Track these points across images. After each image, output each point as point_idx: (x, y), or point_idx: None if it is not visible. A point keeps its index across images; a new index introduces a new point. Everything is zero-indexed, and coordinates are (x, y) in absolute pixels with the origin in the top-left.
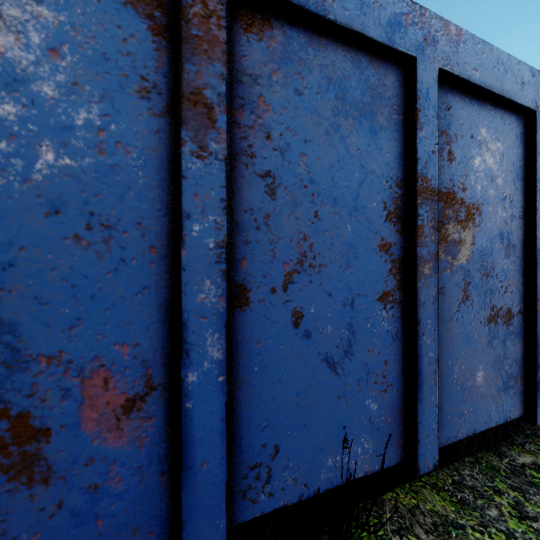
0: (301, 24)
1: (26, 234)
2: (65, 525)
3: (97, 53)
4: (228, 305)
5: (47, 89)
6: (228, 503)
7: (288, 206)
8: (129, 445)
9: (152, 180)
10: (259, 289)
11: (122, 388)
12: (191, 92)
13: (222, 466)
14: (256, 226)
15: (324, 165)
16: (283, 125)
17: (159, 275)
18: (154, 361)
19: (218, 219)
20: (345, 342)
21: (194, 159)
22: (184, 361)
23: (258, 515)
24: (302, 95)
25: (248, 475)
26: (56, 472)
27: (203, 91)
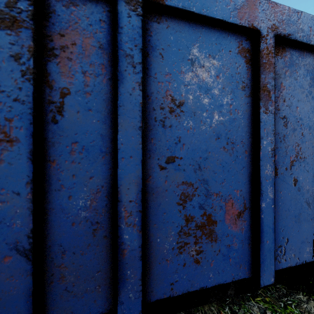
0: (296, 47)
1: (210, 147)
2: (220, 259)
3: (229, 75)
4: (274, 175)
5: (216, 91)
6: (274, 259)
7: (291, 131)
8: (238, 231)
9: (245, 123)
10: (281, 168)
11: (237, 207)
12: (263, 86)
13: (273, 243)
14: (280, 140)
15: (305, 111)
16: (289, 94)
17: (248, 162)
18: (246, 197)
19: (271, 139)
20: (313, 194)
21: (264, 114)
22: (260, 198)
23: (280, 268)
24: (297, 80)
25: (277, 250)
26: (218, 238)
27: (267, 85)
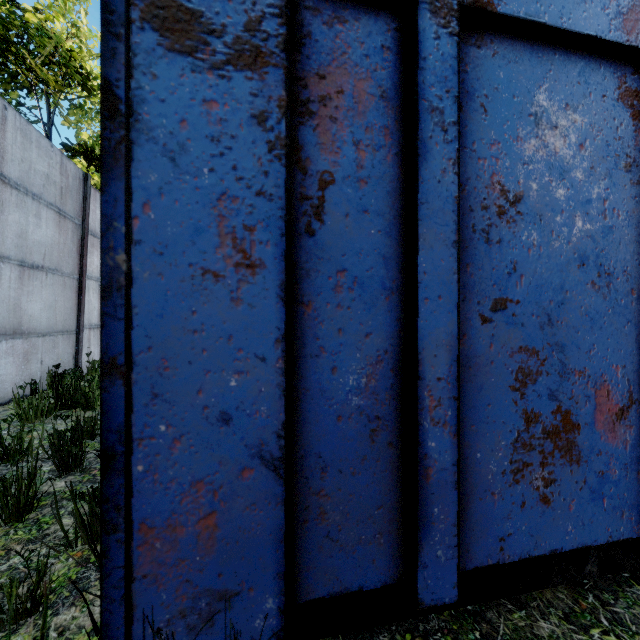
0: None
1: (568, 281)
2: (586, 497)
3: (602, 142)
4: None
5: (578, 174)
6: None
7: None
8: (619, 445)
9: (632, 236)
10: None
11: (616, 400)
12: None
13: None
14: None
15: None
16: None
17: (636, 312)
18: (633, 381)
19: None
20: None
21: None
22: None
23: None
24: None
25: None
26: (582, 457)
27: None
